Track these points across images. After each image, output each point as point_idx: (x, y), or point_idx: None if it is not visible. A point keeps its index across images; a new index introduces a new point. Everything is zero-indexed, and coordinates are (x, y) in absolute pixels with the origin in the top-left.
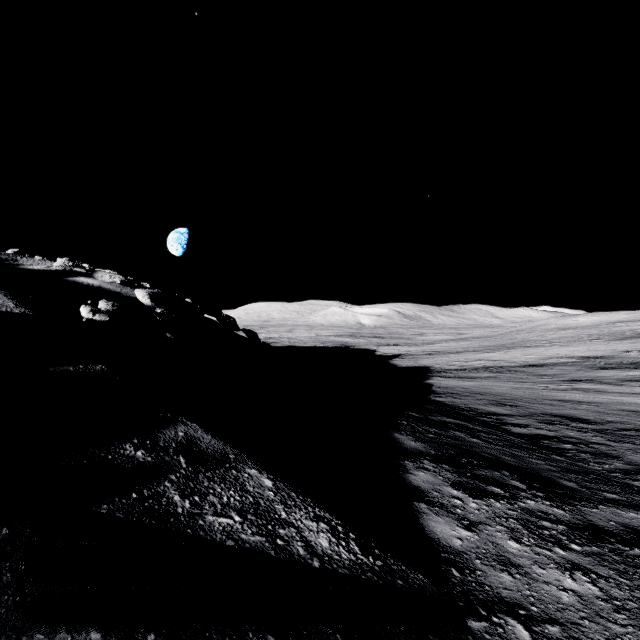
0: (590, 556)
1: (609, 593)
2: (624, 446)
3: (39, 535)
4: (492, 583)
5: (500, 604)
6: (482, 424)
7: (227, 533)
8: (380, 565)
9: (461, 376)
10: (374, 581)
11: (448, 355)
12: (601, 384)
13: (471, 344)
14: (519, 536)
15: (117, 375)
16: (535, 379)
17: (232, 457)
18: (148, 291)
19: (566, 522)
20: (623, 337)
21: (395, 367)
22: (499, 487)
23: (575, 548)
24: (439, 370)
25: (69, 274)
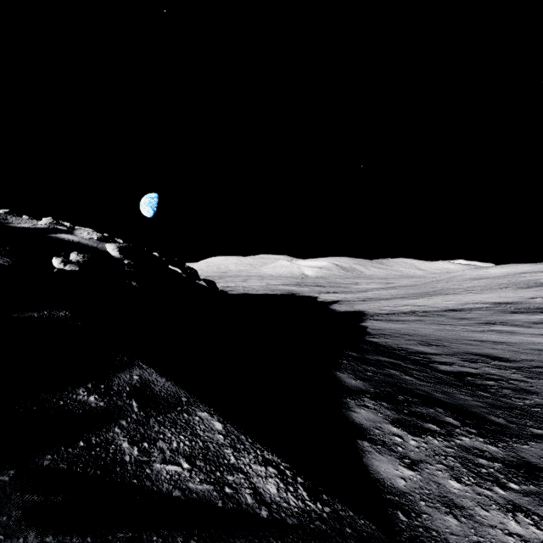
0: (529, 496)
1: None
2: (540, 382)
3: None
4: (439, 528)
5: None
6: (413, 362)
7: (174, 482)
8: (328, 512)
9: (391, 319)
10: (323, 530)
11: (379, 301)
12: (513, 326)
13: (399, 292)
14: (459, 475)
15: (79, 320)
16: (455, 322)
17: (184, 400)
18: (117, 245)
19: (501, 459)
20: (528, 286)
21: (334, 311)
22: (435, 424)
23: (513, 487)
24: (372, 314)
25: (52, 231)
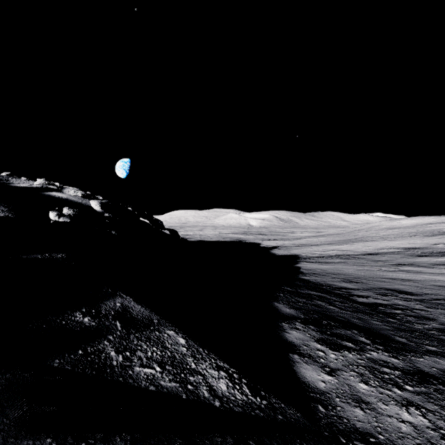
0: (420, 395)
1: (436, 424)
2: (438, 311)
3: (3, 385)
4: (349, 417)
5: (355, 433)
6: (336, 295)
7: (150, 380)
8: (265, 404)
9: (320, 261)
10: (261, 417)
11: (311, 247)
12: (419, 267)
13: (327, 239)
14: (367, 379)
15: (73, 261)
16: (372, 263)
17: (156, 321)
18: (99, 201)
19: (401, 368)
20: (433, 234)
21: (274, 255)
22: (351, 342)
23: (408, 388)
24: (305, 257)
25: (45, 190)
